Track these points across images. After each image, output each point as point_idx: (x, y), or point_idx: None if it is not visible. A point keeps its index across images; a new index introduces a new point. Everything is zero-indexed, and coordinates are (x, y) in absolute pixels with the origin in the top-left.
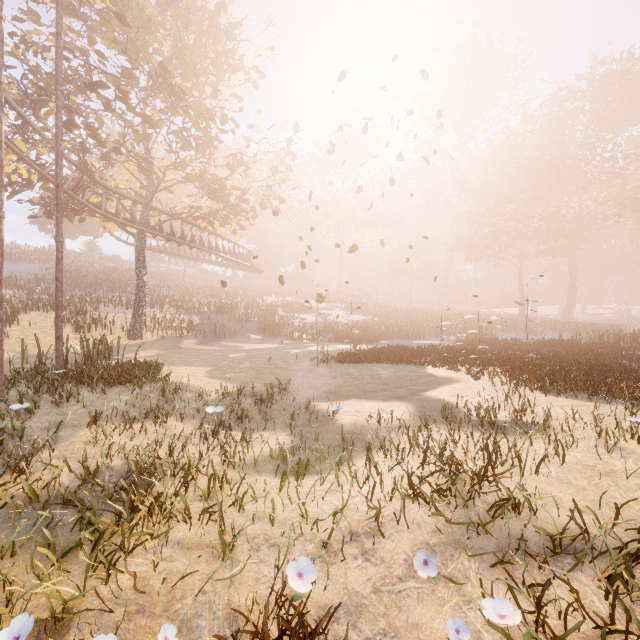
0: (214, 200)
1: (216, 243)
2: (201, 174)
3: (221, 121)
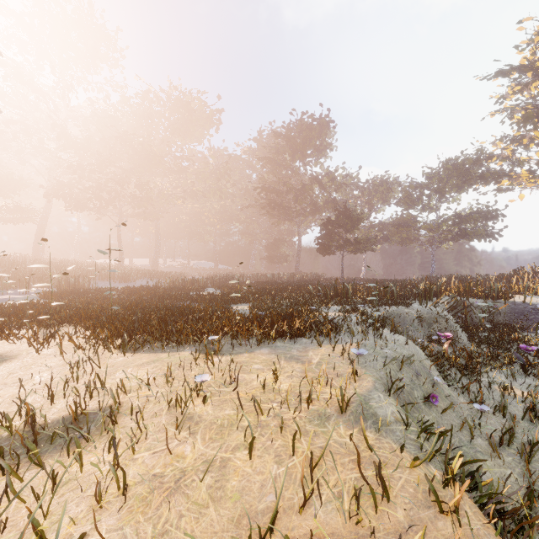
0: None
1: None
2: None
3: None
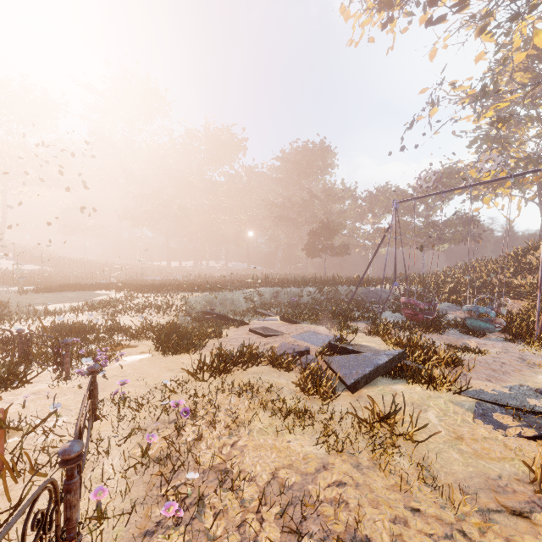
0: None
1: None
2: None
3: None
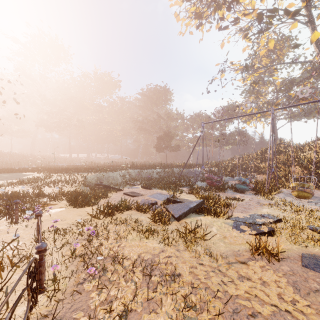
0: None
1: None
2: None
3: None
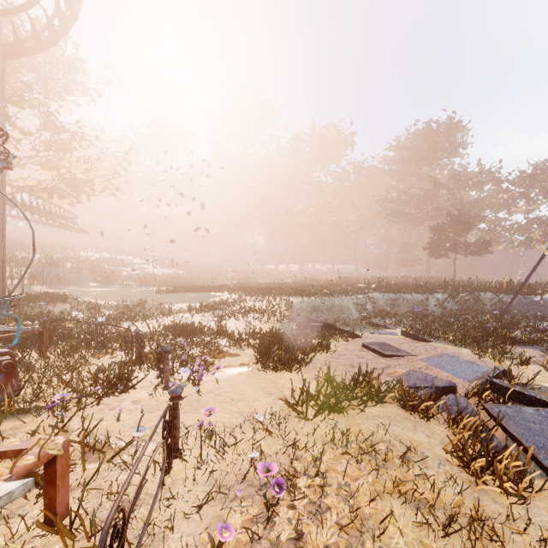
0: (65, 185)
1: (50, 209)
2: (53, 164)
3: (80, 139)
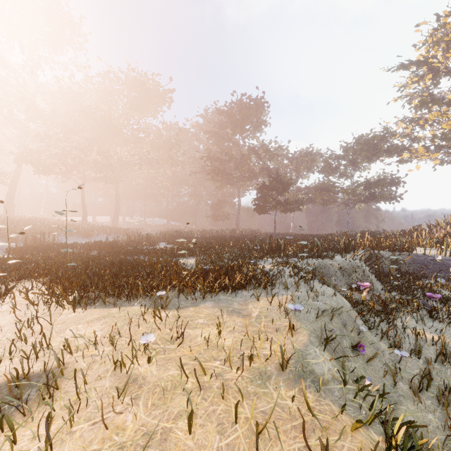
0: None
1: None
2: None
3: None
